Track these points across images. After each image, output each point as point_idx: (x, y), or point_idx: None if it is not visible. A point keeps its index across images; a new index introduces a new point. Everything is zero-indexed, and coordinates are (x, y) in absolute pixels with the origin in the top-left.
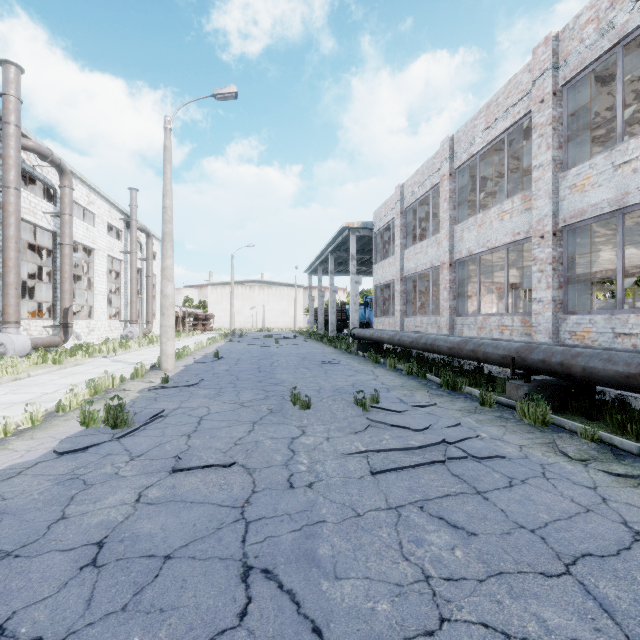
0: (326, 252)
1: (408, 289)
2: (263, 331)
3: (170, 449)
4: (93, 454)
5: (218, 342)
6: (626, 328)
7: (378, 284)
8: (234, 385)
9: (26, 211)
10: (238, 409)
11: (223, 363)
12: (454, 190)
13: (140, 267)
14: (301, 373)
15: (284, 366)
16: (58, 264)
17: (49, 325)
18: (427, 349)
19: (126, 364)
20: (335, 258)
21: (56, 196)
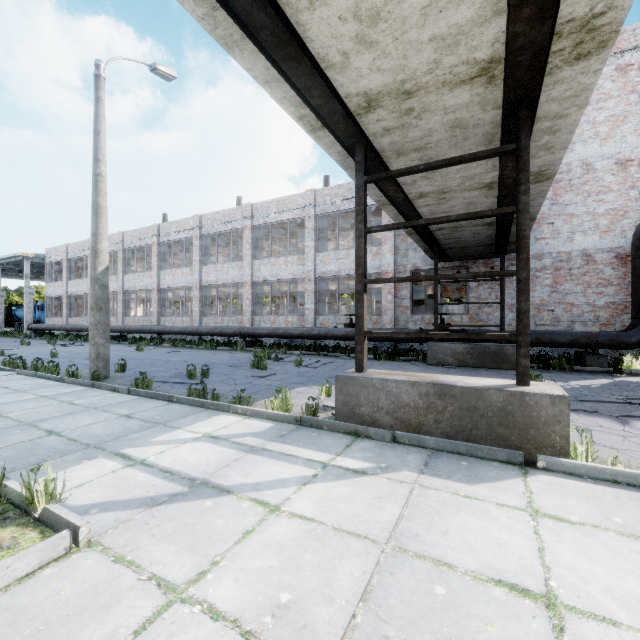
0: None
1: (72, 302)
2: None
3: None
4: None
5: None
6: (136, 321)
7: (50, 296)
8: None
9: None
10: None
11: None
12: None
13: None
14: (8, 343)
15: None
16: None
17: None
18: (79, 330)
19: None
20: None
21: None
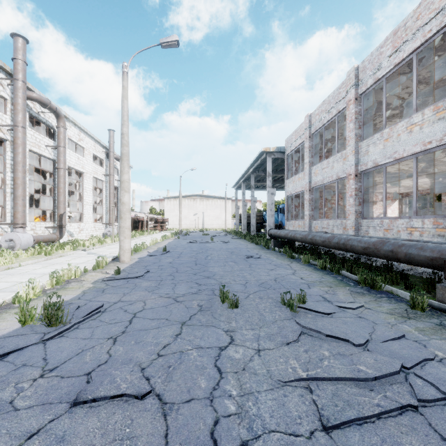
0: (248, 172)
1: (315, 198)
2: (202, 231)
3: (88, 360)
4: (8, 364)
5: (169, 239)
6: None
7: (289, 195)
8: (173, 277)
9: (33, 144)
10: (171, 305)
11: (169, 256)
12: (359, 112)
13: (117, 185)
14: (229, 266)
15: (216, 259)
16: (57, 183)
17: (50, 226)
18: (339, 248)
19: (96, 256)
20: (255, 177)
21: (55, 134)
